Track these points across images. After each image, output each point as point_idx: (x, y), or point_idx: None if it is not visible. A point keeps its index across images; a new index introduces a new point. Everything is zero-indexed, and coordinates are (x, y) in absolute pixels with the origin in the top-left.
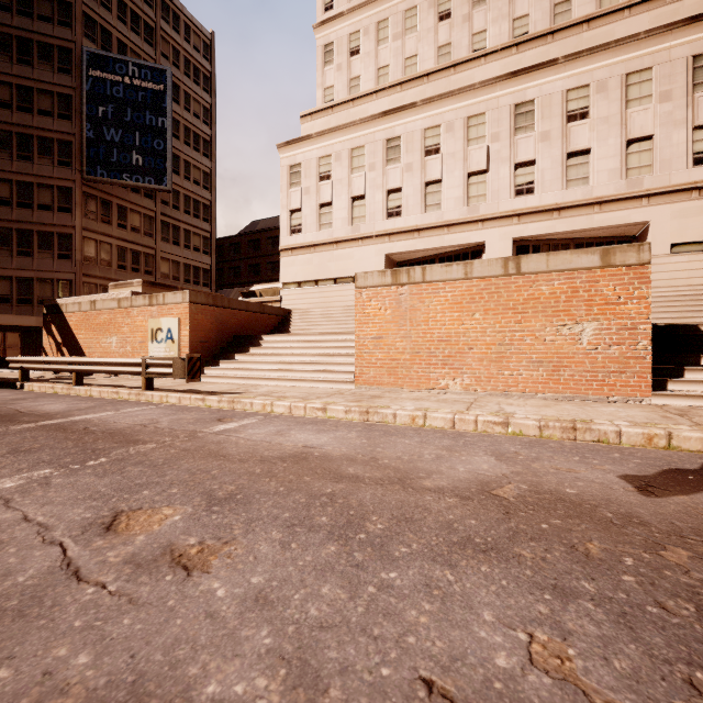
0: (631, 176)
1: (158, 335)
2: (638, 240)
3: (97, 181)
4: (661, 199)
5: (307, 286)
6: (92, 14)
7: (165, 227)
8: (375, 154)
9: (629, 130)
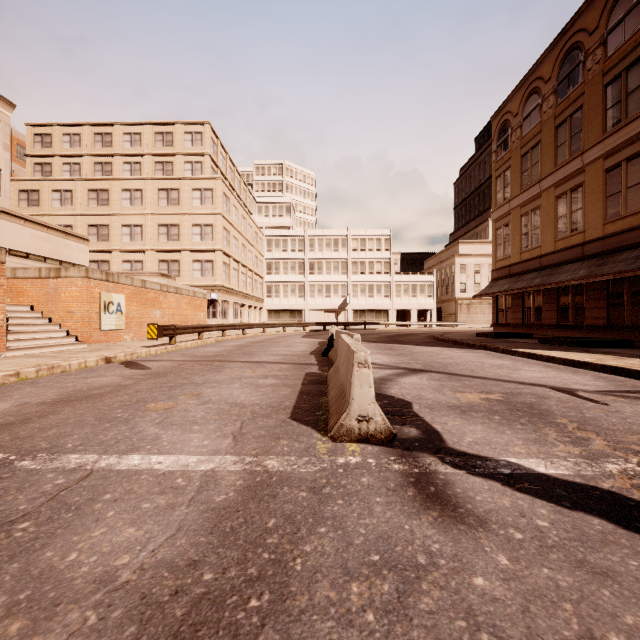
0: None
1: None
2: None
3: None
4: None
5: None
6: None
7: None
8: None
9: None
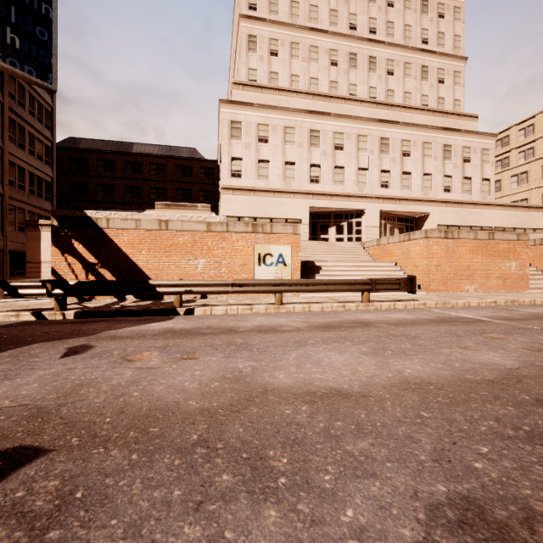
0: (424, 190)
1: (267, 259)
2: (417, 219)
3: None
4: (435, 204)
5: (246, 220)
6: None
7: (10, 125)
8: (302, 136)
9: (425, 169)
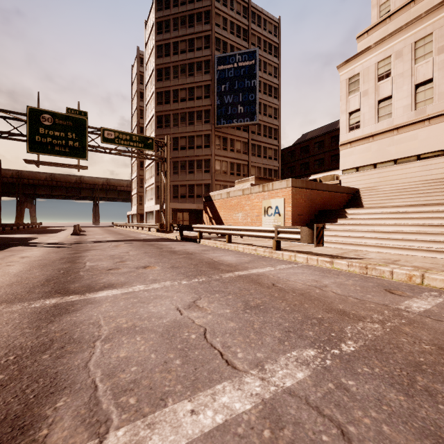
0: None
1: (269, 211)
2: None
3: (221, 127)
4: None
5: (364, 169)
6: (219, 36)
7: (253, 147)
8: None
9: None
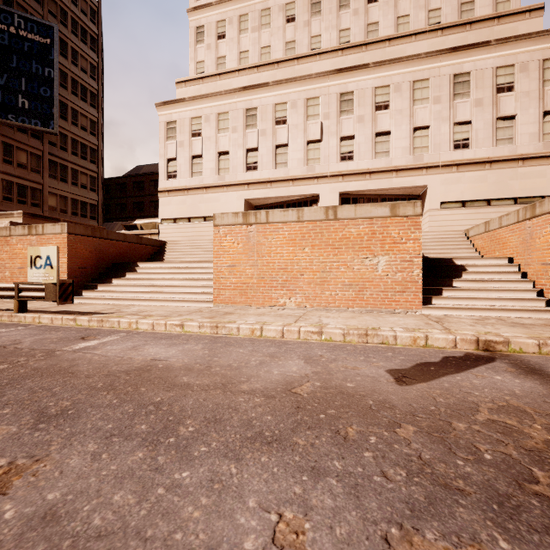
0: (416, 153)
1: (37, 262)
2: (421, 198)
3: None
4: (435, 170)
5: (181, 222)
6: None
7: (52, 166)
8: (237, 119)
9: (415, 120)
